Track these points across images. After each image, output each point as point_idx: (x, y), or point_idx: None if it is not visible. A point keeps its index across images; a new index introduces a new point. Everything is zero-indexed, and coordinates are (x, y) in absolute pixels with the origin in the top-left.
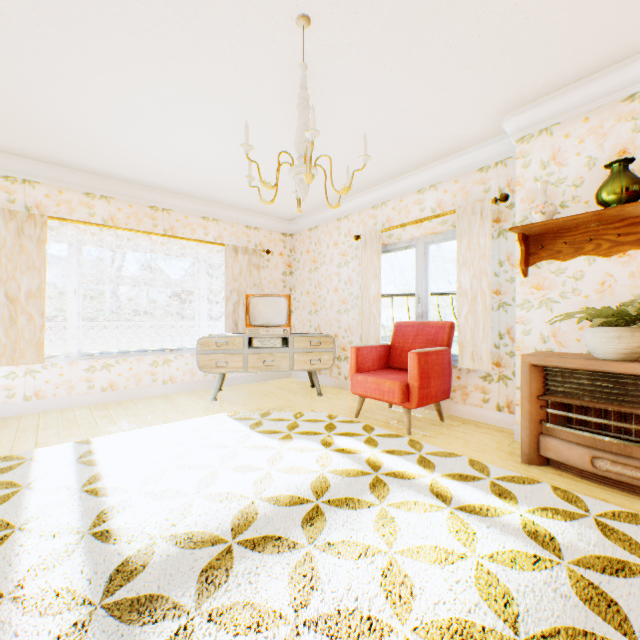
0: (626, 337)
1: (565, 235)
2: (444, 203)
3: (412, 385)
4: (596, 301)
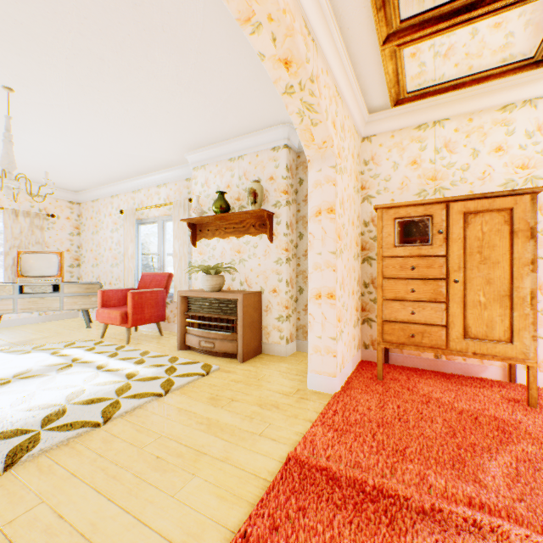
0: (210, 280)
1: (210, 226)
2: (171, 197)
3: (130, 312)
4: (220, 262)
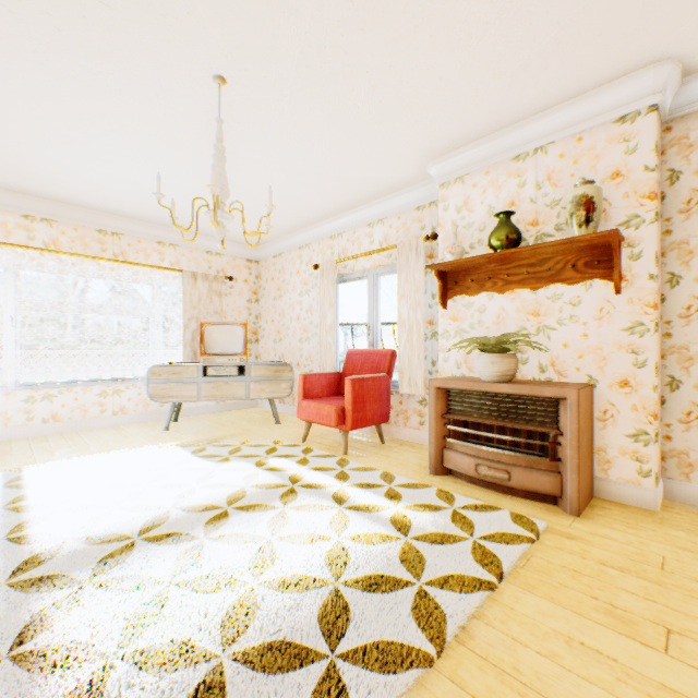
0: (498, 362)
1: (473, 273)
2: (390, 237)
3: (347, 409)
4: (494, 332)
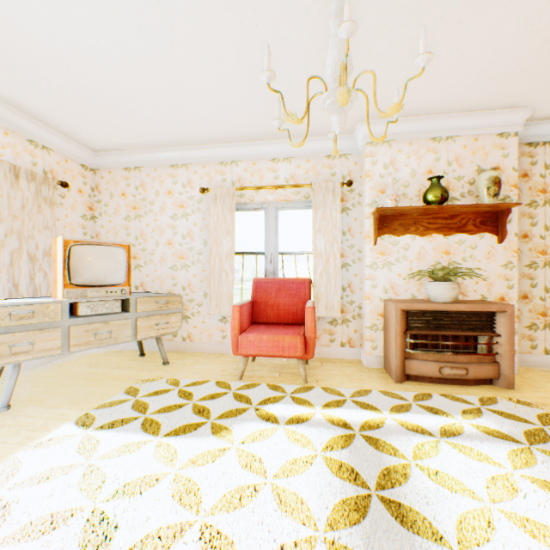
0: (456, 288)
1: (399, 219)
2: (298, 176)
3: (310, 337)
4: (416, 264)
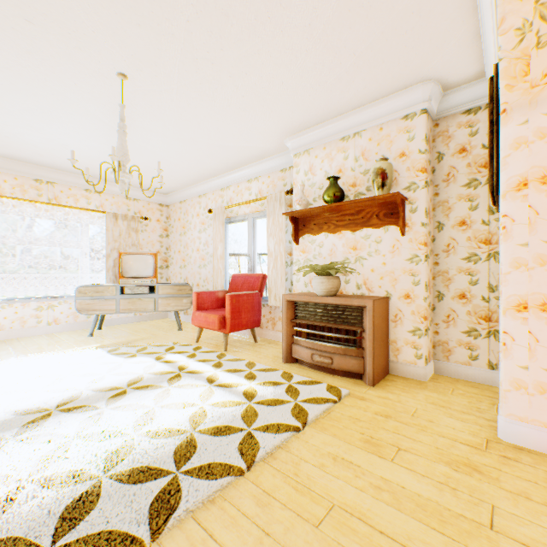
0: (326, 282)
1: (315, 219)
2: (263, 191)
3: (227, 317)
4: (329, 261)
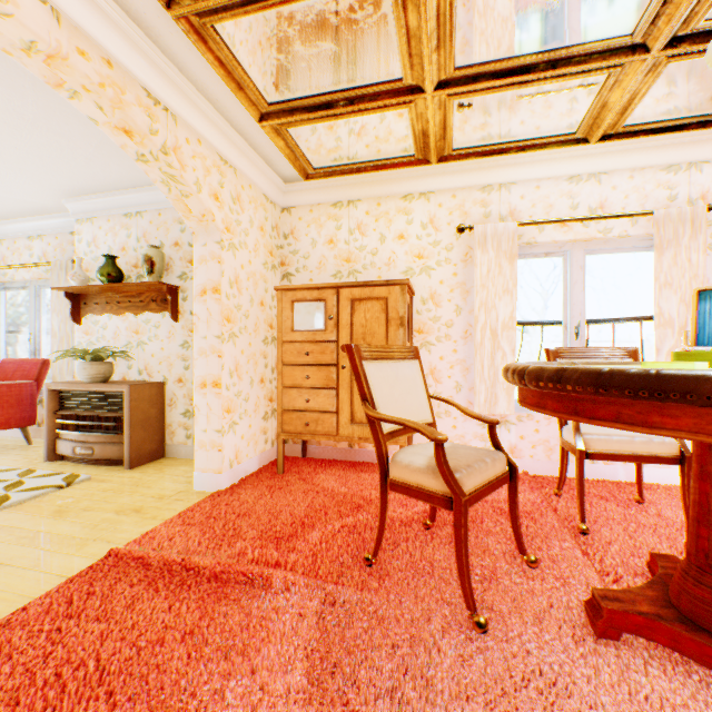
0: (90, 368)
1: (99, 297)
2: (49, 254)
3: None
4: (114, 345)
